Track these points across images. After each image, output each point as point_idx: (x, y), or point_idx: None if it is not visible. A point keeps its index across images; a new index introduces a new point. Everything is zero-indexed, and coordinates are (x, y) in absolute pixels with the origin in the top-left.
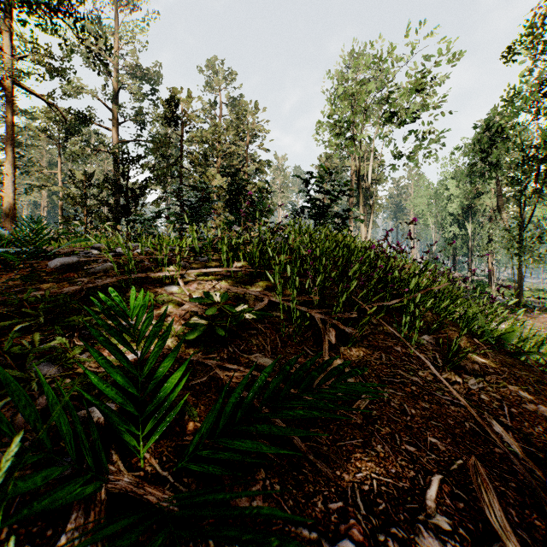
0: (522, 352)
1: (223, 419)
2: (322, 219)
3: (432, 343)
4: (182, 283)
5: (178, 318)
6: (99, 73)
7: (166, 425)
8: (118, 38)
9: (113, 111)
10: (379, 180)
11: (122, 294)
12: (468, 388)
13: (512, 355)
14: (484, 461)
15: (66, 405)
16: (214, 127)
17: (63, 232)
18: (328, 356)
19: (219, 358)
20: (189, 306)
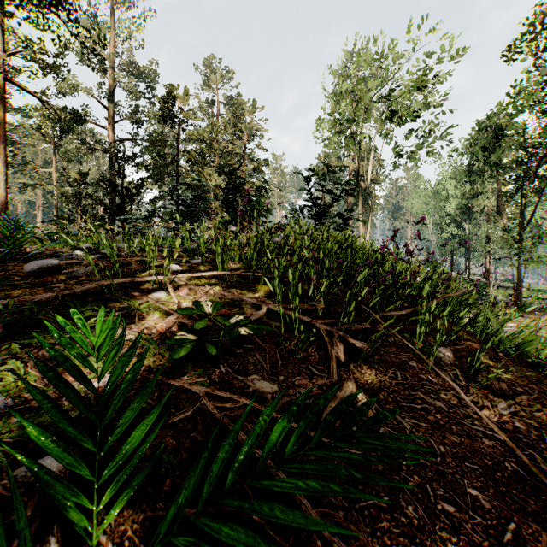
0: (546, 364)
1: (208, 483)
2: (322, 218)
3: (450, 356)
4: (171, 288)
5: (164, 330)
6: (93, 69)
7: (131, 492)
8: (114, 36)
9: (109, 109)
10: (378, 180)
11: (101, 302)
12: (499, 413)
13: (533, 367)
14: (539, 522)
15: (4, 458)
16: (211, 126)
17: (49, 232)
18: (337, 377)
19: (209, 382)
20: (177, 316)
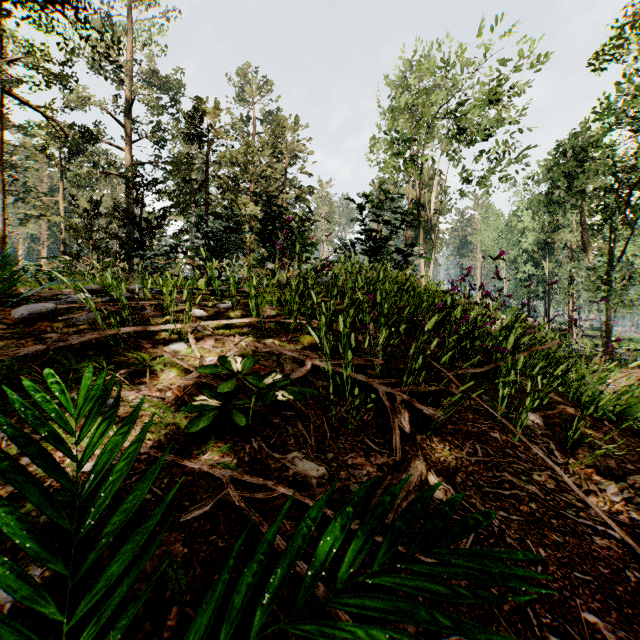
0: None
1: (226, 623)
2: (378, 255)
3: (540, 424)
4: (193, 339)
5: (181, 393)
6: (106, 78)
7: (116, 635)
8: (131, 40)
9: (125, 127)
10: (441, 211)
11: (103, 357)
12: (609, 501)
13: (639, 436)
14: None
15: None
16: (246, 147)
17: (49, 271)
18: (401, 454)
19: (236, 462)
20: (198, 375)
